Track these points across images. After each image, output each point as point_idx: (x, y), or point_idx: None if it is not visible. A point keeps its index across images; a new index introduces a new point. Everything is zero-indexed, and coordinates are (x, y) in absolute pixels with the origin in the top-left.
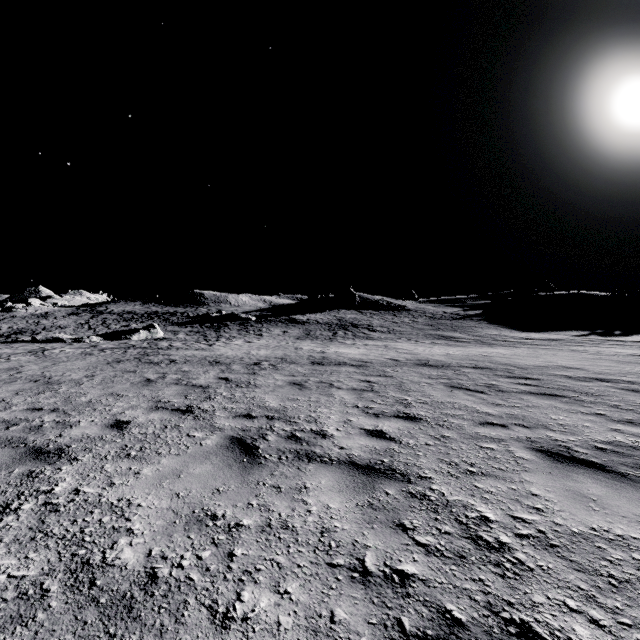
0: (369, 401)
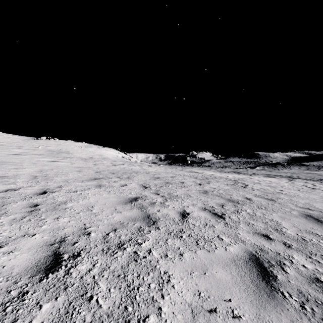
0: (311, 175)
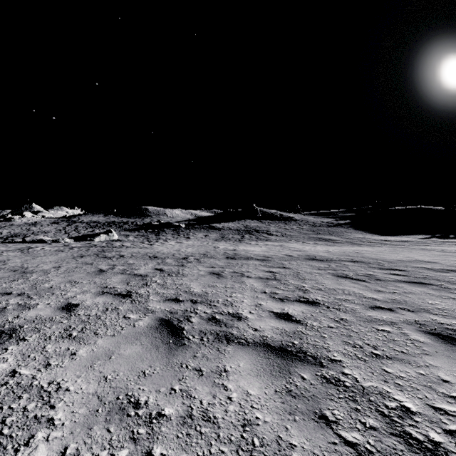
0: (274, 288)
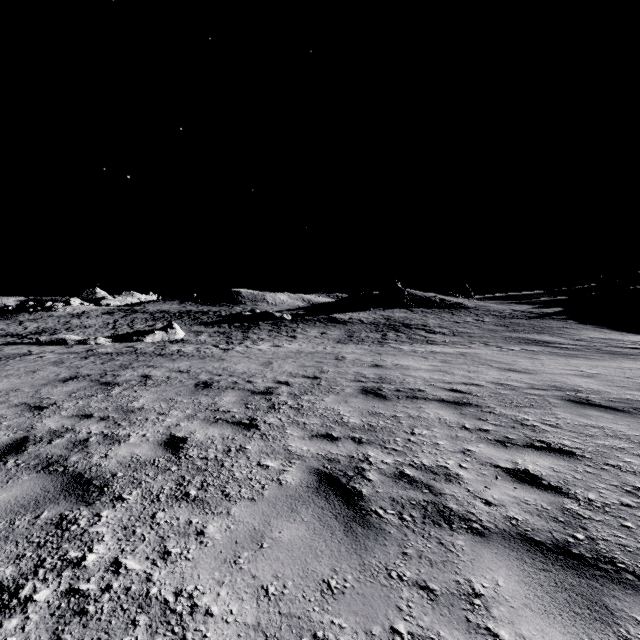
0: None
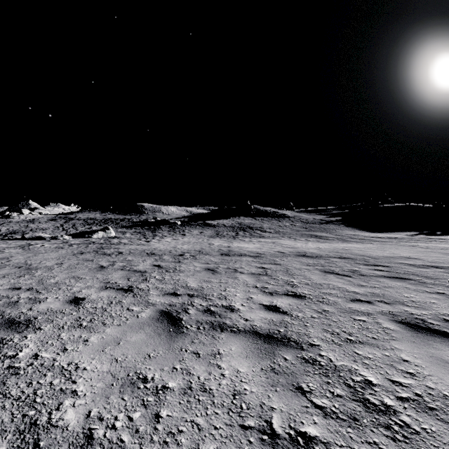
0: (265, 283)
